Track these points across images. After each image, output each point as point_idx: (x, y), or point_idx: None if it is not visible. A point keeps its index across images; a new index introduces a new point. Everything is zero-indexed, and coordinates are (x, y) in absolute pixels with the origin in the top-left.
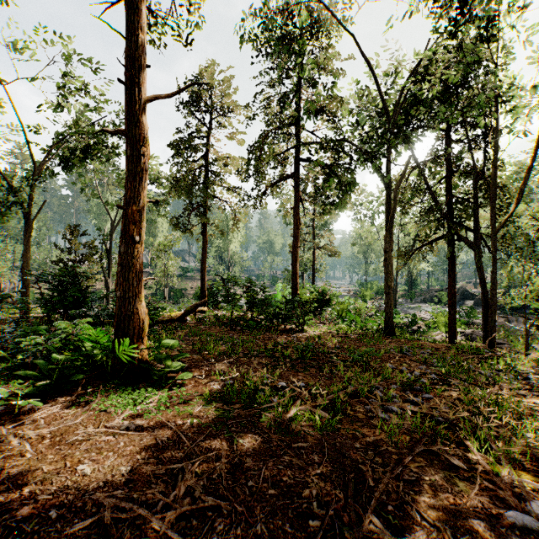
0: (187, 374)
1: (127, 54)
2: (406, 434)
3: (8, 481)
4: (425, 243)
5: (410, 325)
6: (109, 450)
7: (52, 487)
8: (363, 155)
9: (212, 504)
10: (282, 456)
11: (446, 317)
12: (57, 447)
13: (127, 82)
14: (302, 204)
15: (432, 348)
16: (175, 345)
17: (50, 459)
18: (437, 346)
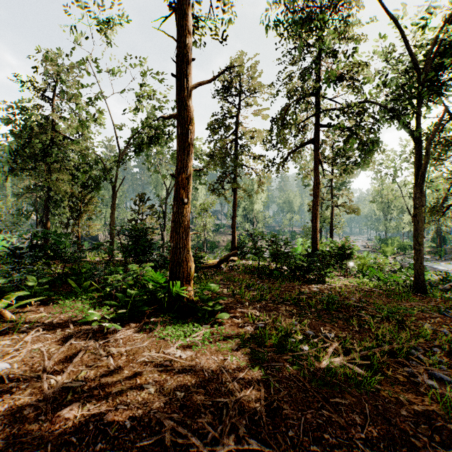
0: (225, 314)
1: (178, 53)
2: None
3: (99, 387)
4: None
5: (440, 283)
6: (167, 374)
7: (127, 399)
8: (388, 112)
9: (256, 447)
10: (320, 409)
11: None
12: (131, 364)
13: (178, 76)
14: (322, 166)
15: None
16: (215, 289)
17: (125, 374)
18: None
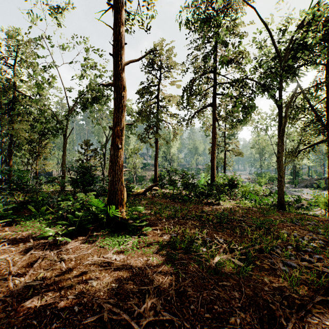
0: (148, 228)
1: (114, 38)
2: (304, 284)
3: (54, 284)
4: (308, 146)
5: (295, 203)
6: (106, 272)
7: (75, 291)
8: (261, 87)
9: (168, 317)
10: (212, 290)
11: (325, 199)
12: (78, 267)
13: (114, 55)
14: (218, 122)
15: (316, 220)
16: (141, 210)
17: (74, 273)
18: (320, 219)
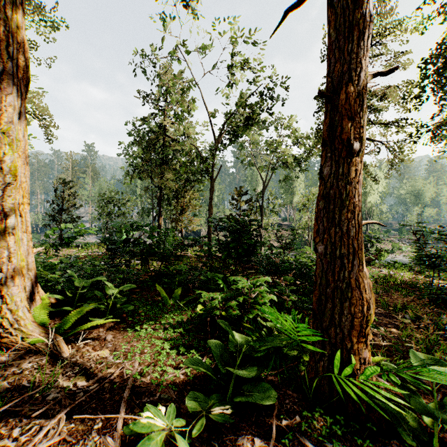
0: None
1: None
2: None
3: None
4: None
5: None
6: None
7: None
8: None
9: None
10: None
11: None
12: None
13: None
14: None
15: None
16: None
17: None
18: None
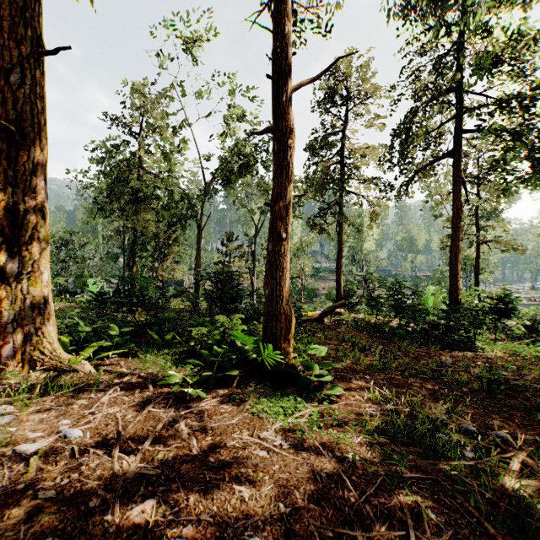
0: (336, 388)
1: (274, 47)
2: None
3: (178, 479)
4: None
5: None
6: (265, 470)
7: (213, 505)
8: None
9: None
10: None
11: None
12: (217, 449)
13: (274, 77)
14: (464, 186)
15: None
16: (323, 352)
17: (211, 463)
18: None
